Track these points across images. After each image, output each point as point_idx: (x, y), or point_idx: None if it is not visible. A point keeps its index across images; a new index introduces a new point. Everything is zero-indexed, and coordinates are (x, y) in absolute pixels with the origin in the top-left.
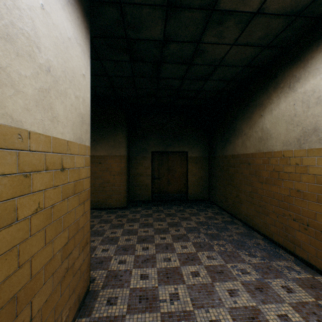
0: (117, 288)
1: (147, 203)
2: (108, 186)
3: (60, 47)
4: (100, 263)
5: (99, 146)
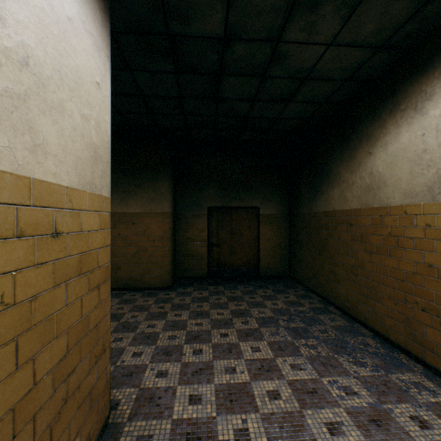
0: (152, 419)
1: (201, 280)
2: (146, 256)
3: (51, 27)
4: (129, 376)
5: (133, 199)
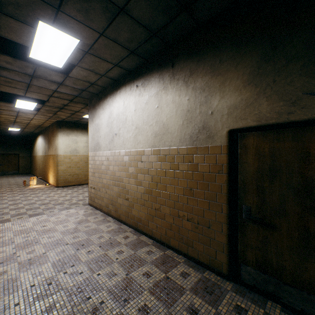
0: None
1: None
2: None
3: None
4: None
5: None
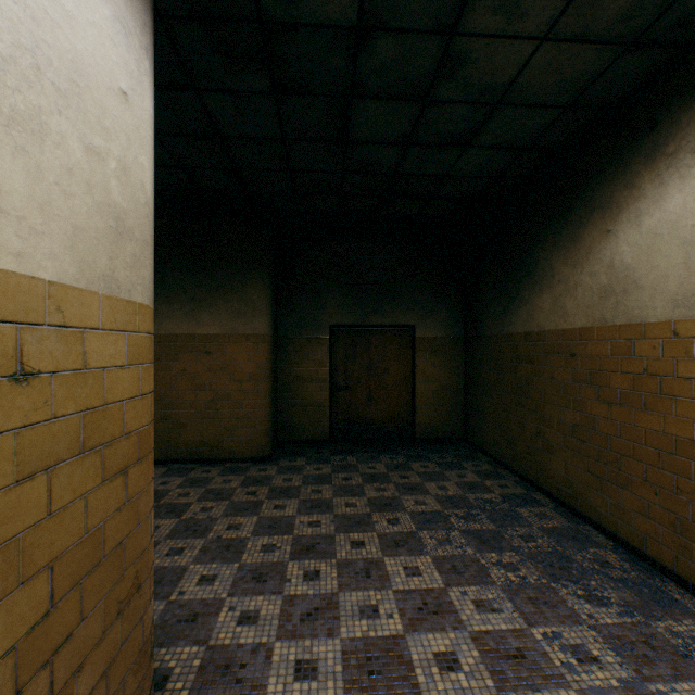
0: None
1: (319, 446)
2: (228, 407)
3: None
4: (190, 623)
5: (206, 312)
